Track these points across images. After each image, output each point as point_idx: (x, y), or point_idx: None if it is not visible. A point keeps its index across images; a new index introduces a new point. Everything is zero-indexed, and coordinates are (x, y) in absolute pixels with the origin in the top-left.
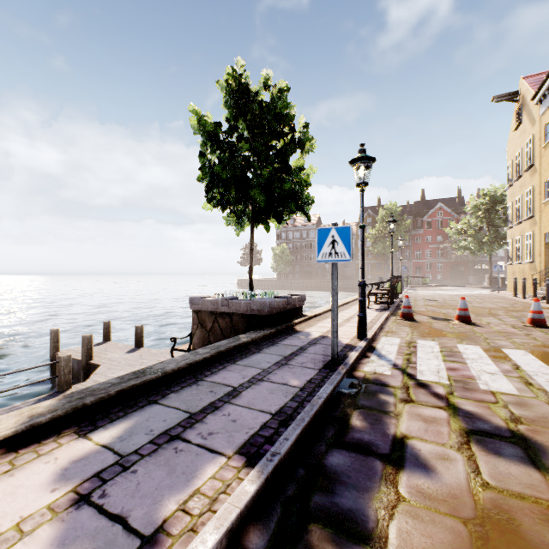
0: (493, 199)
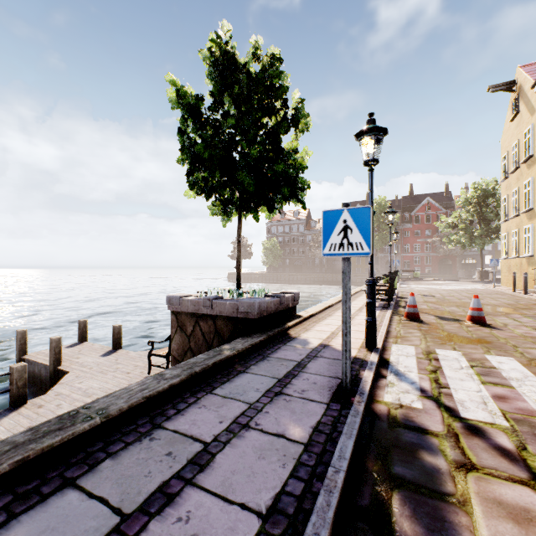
0: (484, 193)
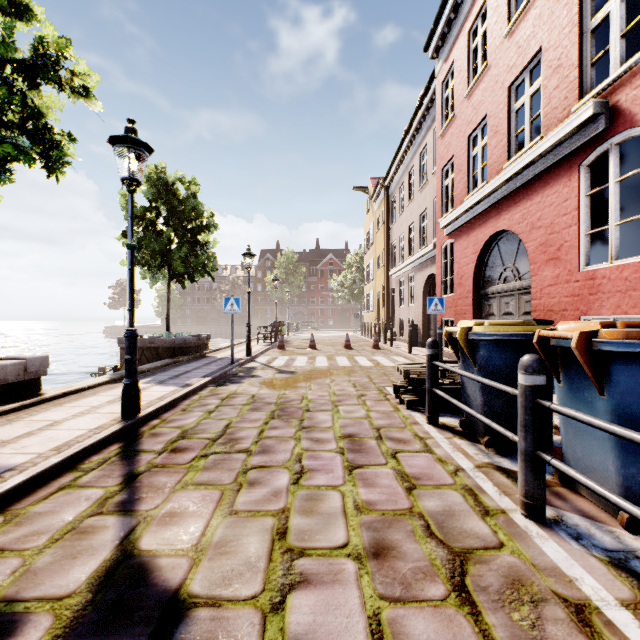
0: (362, 259)
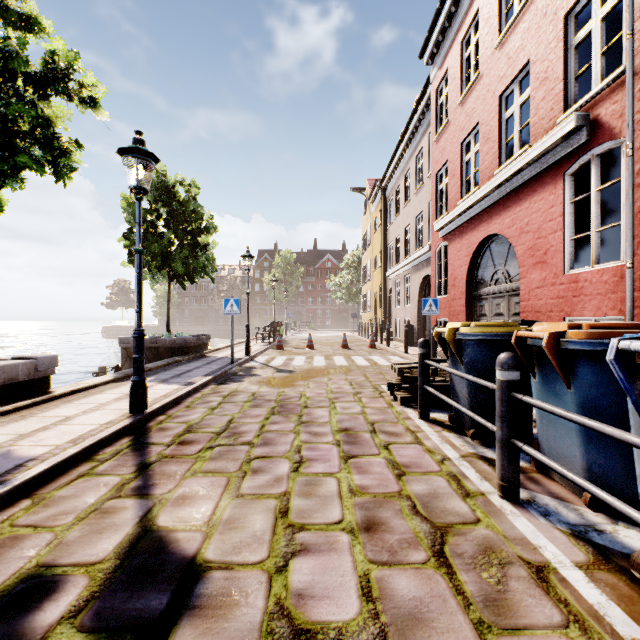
0: (359, 260)
